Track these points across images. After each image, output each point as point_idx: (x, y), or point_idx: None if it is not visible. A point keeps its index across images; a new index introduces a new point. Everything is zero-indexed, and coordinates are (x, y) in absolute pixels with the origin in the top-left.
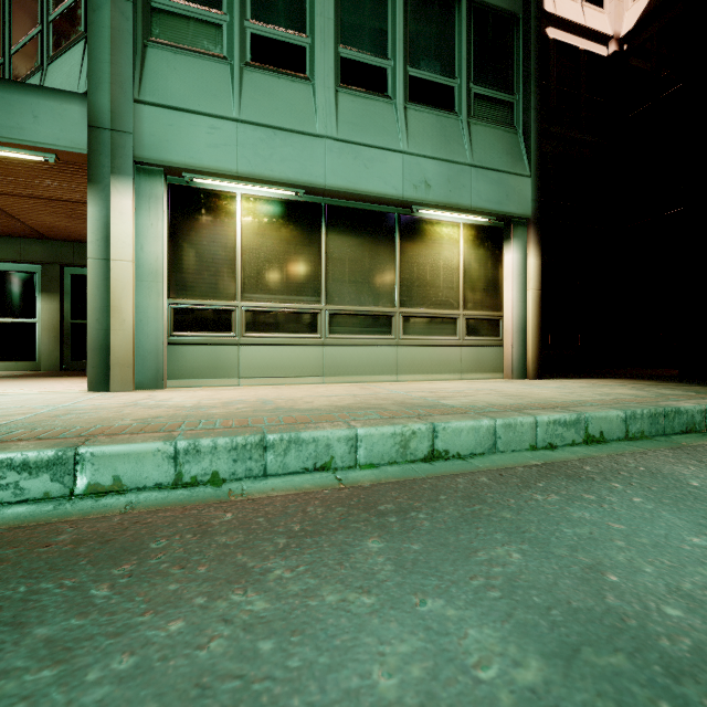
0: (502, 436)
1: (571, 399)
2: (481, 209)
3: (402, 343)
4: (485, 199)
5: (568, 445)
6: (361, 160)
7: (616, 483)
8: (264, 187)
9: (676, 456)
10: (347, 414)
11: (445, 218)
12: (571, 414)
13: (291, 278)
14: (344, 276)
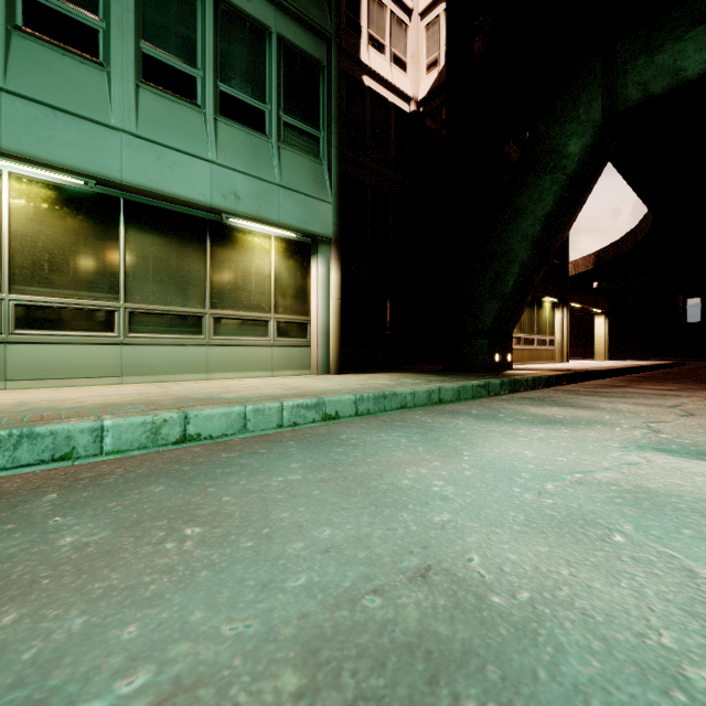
0: (252, 419)
1: (334, 388)
2: (289, 225)
3: (213, 342)
4: (293, 217)
5: (310, 423)
6: (165, 162)
7: (294, 441)
8: (42, 169)
9: (359, 423)
10: (109, 410)
11: (257, 229)
12: (312, 399)
13: (80, 273)
14: (147, 275)
